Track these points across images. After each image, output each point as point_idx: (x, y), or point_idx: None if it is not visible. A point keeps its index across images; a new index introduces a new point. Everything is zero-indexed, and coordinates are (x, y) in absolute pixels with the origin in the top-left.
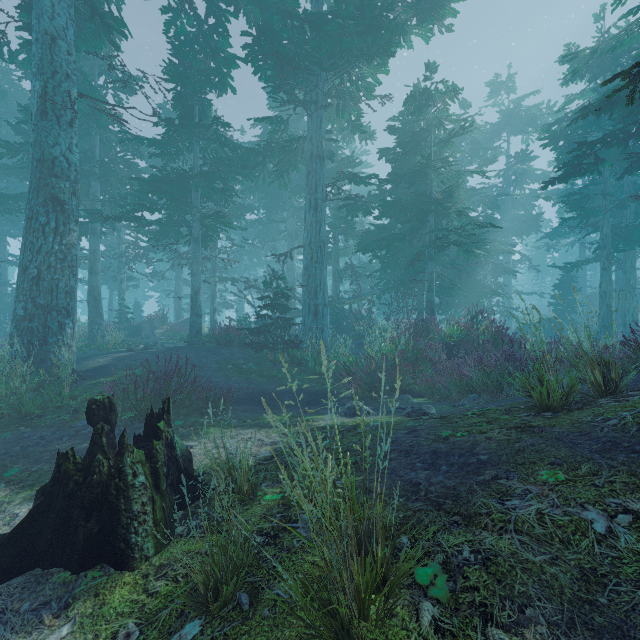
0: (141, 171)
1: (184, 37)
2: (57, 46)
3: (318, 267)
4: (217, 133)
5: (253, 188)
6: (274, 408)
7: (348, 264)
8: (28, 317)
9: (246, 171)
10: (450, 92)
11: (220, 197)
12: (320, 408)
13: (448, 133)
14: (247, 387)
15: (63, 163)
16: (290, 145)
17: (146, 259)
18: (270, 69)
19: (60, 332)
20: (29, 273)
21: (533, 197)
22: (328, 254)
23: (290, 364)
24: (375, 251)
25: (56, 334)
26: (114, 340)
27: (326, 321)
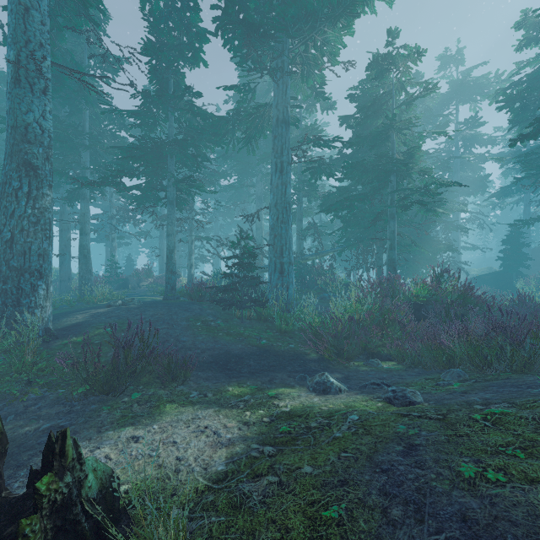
0: (126, 142)
1: (159, 14)
2: (30, 16)
3: (284, 227)
4: (190, 103)
5: (225, 156)
6: (238, 375)
7: (311, 223)
8: (2, 279)
9: (217, 139)
10: (413, 54)
11: (192, 163)
12: (286, 376)
13: (409, 96)
14: (213, 347)
15: (36, 129)
16: (257, 112)
17: (133, 220)
18: (238, 38)
19: (33, 293)
20: (3, 236)
21: (481, 160)
22: (292, 214)
23: (257, 320)
24: (338, 211)
25: (29, 295)
26: (100, 294)
27: (291, 279)
